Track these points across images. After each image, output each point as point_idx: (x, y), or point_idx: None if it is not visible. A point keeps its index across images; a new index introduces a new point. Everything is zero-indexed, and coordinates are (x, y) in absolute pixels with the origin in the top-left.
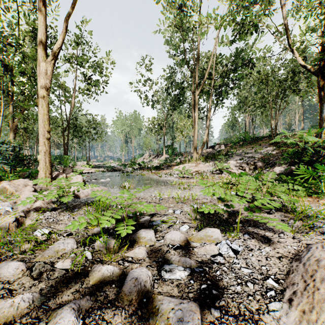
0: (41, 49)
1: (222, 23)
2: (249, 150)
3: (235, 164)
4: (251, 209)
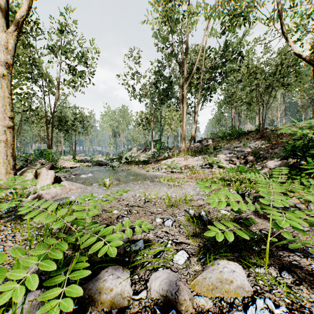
0: (1, 17)
1: (211, 13)
2: (237, 144)
3: (225, 158)
4: (264, 215)
